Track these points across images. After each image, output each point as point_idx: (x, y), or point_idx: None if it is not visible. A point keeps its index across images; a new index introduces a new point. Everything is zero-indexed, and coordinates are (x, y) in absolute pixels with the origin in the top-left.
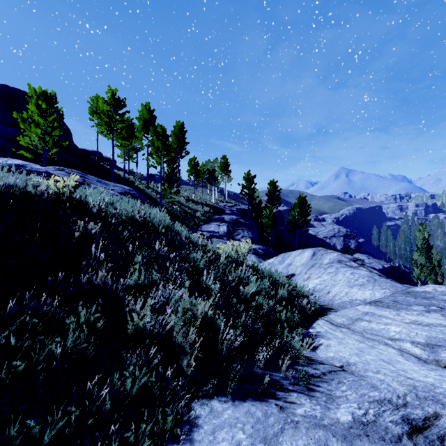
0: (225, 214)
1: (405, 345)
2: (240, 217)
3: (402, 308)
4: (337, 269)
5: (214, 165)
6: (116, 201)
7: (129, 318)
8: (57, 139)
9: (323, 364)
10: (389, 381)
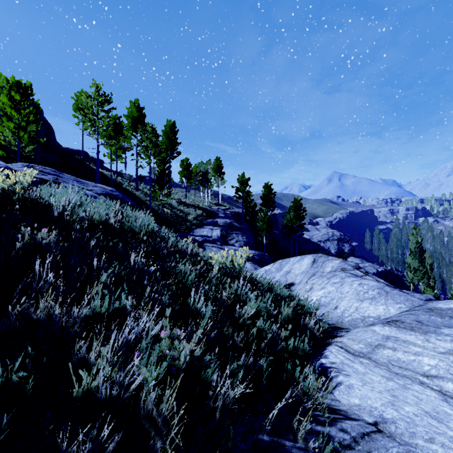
0: (218, 218)
1: (447, 386)
2: (234, 220)
3: (430, 331)
4: (342, 279)
5: (208, 167)
6: (86, 203)
7: (80, 369)
8: (33, 135)
9: (348, 418)
10: None
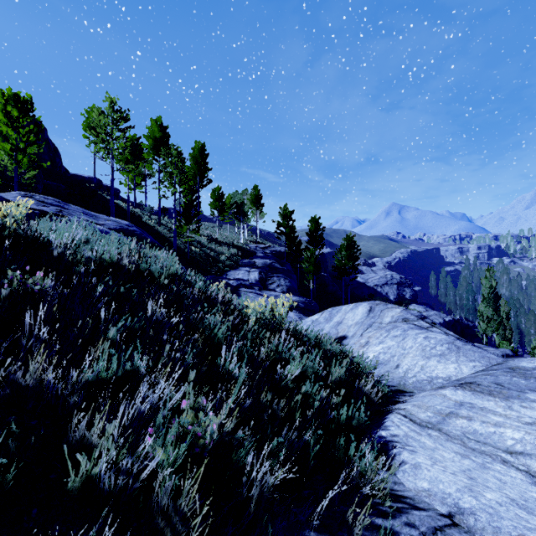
0: (256, 258)
1: None
2: (275, 261)
3: (512, 396)
4: (404, 331)
5: (244, 197)
6: (93, 239)
7: (79, 450)
8: (34, 159)
9: (415, 507)
10: None
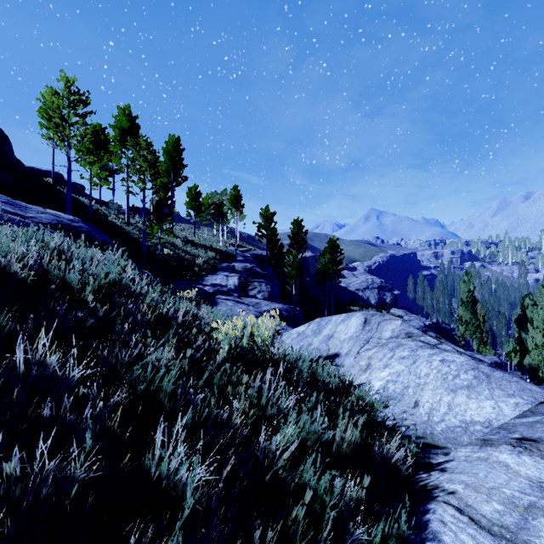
0: (236, 262)
1: None
2: (256, 265)
3: None
4: (413, 351)
5: (223, 198)
6: None
7: None
8: None
9: None
10: None
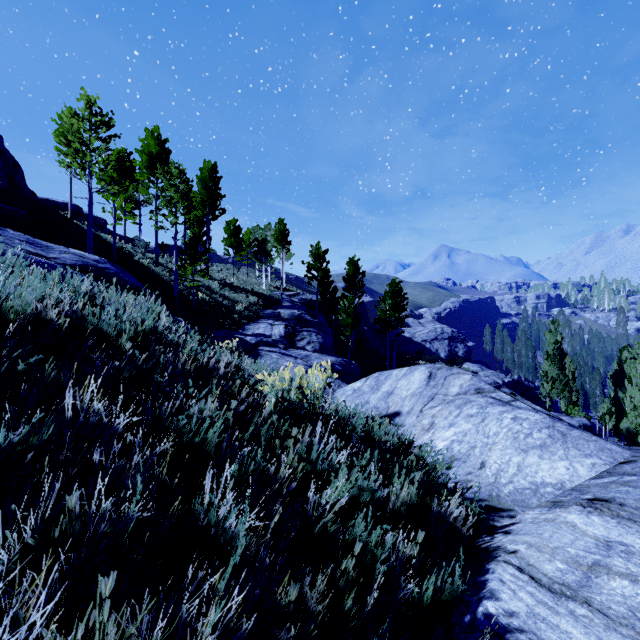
0: (282, 308)
1: None
2: (305, 311)
3: None
4: (482, 408)
5: (266, 234)
6: None
7: None
8: None
9: None
10: None
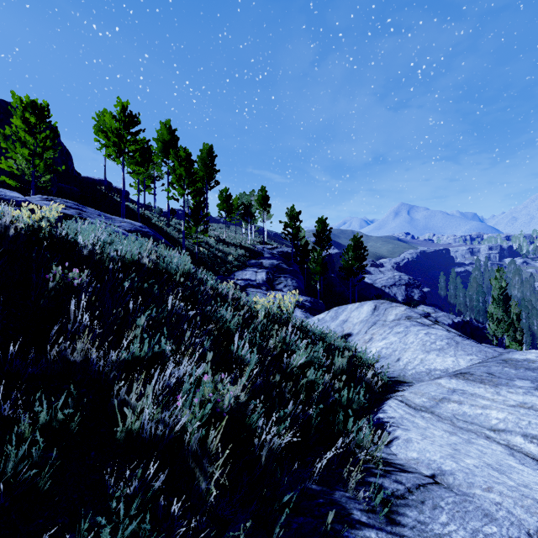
0: (264, 259)
1: (515, 440)
2: (282, 261)
3: (501, 383)
4: (407, 328)
5: (251, 198)
6: (117, 240)
7: (121, 412)
8: (50, 163)
9: (404, 471)
10: (510, 506)
